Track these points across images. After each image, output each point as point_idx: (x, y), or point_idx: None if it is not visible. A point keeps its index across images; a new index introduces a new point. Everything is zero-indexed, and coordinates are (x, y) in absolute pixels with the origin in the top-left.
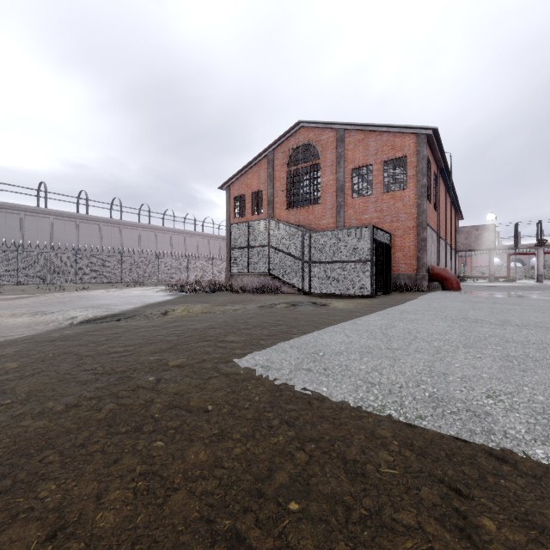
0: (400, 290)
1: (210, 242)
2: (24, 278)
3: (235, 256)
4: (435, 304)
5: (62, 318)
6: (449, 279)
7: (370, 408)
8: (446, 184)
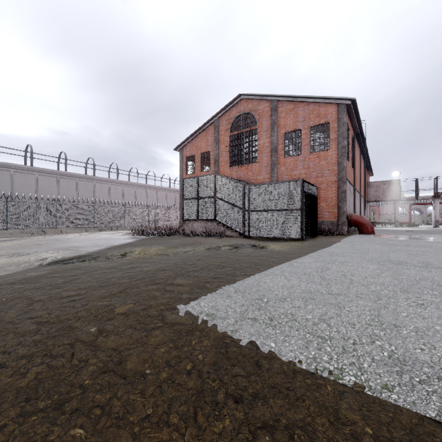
0: (324, 234)
1: (168, 194)
2: (12, 224)
3: (186, 205)
4: (357, 247)
5: (34, 259)
6: (365, 225)
7: (326, 372)
8: (360, 146)
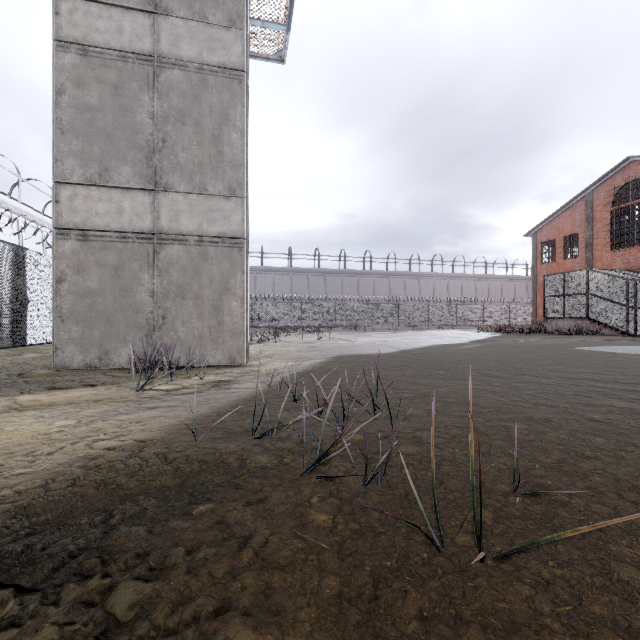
0: None
1: (503, 284)
2: (371, 322)
3: (548, 303)
4: None
5: (456, 340)
6: None
7: (625, 353)
8: None
